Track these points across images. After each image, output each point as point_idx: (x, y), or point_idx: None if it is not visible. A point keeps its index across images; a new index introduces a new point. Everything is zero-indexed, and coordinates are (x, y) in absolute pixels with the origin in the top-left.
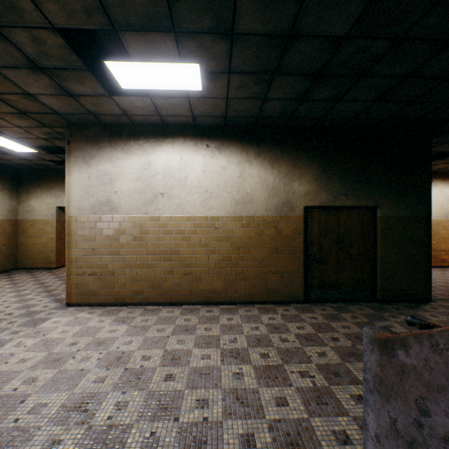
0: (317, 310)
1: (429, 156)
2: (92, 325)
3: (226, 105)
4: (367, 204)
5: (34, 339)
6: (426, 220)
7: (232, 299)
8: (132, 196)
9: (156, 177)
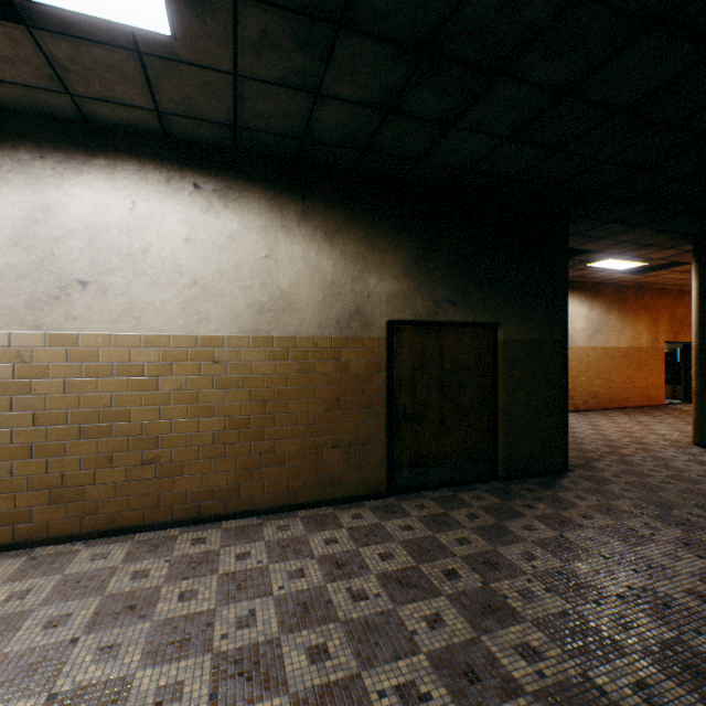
0: (411, 509)
1: (566, 249)
2: None
3: (236, 95)
4: (486, 320)
5: None
6: (563, 347)
7: (251, 505)
8: None
9: (67, 242)
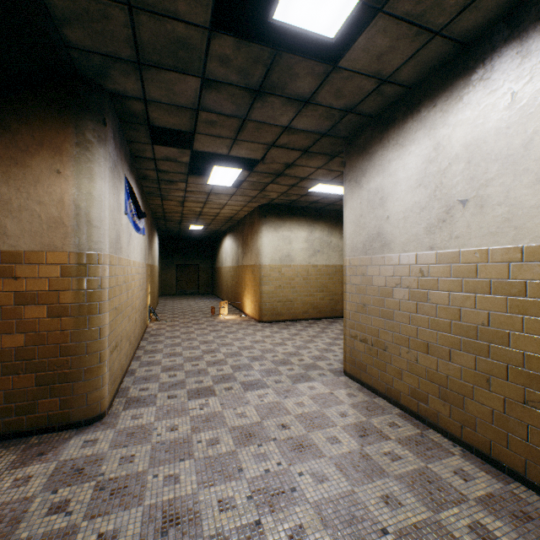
0: None
1: None
2: (329, 413)
3: None
4: None
5: (275, 396)
6: None
7: None
8: (408, 218)
9: (450, 169)
